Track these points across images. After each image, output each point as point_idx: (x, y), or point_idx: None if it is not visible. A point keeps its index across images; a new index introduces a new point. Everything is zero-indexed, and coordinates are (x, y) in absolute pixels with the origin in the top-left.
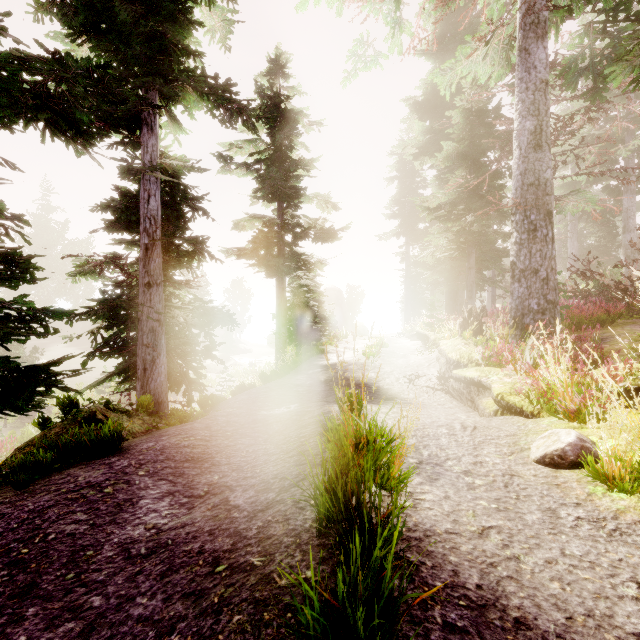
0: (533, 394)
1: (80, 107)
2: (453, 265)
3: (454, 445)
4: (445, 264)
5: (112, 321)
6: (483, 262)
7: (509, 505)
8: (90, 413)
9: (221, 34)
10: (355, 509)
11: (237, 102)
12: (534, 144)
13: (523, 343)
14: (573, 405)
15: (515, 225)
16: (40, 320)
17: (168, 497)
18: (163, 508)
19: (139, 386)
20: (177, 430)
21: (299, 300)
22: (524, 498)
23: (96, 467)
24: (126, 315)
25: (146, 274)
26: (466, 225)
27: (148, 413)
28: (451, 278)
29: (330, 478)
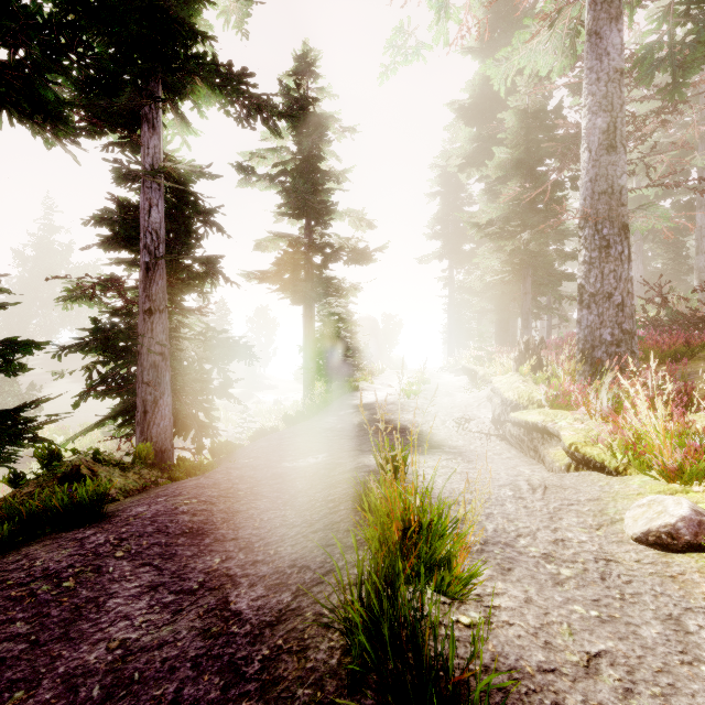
0: (615, 445)
1: (42, 78)
2: (504, 290)
3: (524, 514)
4: (495, 289)
5: (110, 354)
6: (541, 286)
7: (614, 611)
8: (73, 467)
9: (237, 17)
10: (406, 643)
11: (255, 96)
12: (607, 145)
13: (597, 381)
14: (673, 462)
15: (584, 241)
16: (4, 354)
17: (148, 594)
18: (138, 612)
19: (138, 432)
20: (178, 488)
21: (329, 330)
22: (632, 598)
23: (64, 544)
24: (126, 347)
25: (147, 299)
26: (521, 244)
27: (147, 465)
28: (502, 305)
29: (368, 594)
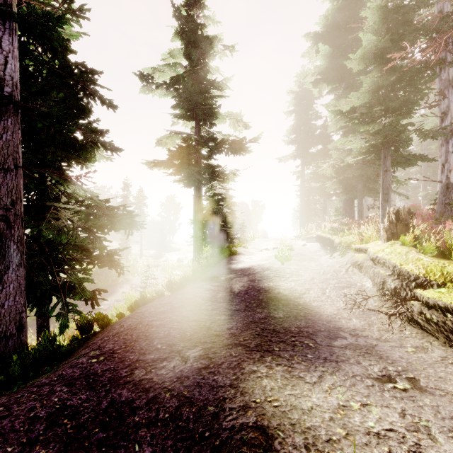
0: None
1: None
2: (355, 174)
3: None
4: (347, 173)
5: None
6: (398, 165)
7: None
8: None
9: None
10: None
11: None
12: None
13: None
14: None
15: None
16: None
17: None
18: None
19: None
20: None
21: (214, 207)
22: None
23: None
24: None
25: None
26: (380, 128)
27: None
28: (349, 187)
29: None
